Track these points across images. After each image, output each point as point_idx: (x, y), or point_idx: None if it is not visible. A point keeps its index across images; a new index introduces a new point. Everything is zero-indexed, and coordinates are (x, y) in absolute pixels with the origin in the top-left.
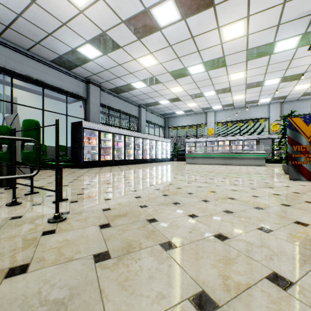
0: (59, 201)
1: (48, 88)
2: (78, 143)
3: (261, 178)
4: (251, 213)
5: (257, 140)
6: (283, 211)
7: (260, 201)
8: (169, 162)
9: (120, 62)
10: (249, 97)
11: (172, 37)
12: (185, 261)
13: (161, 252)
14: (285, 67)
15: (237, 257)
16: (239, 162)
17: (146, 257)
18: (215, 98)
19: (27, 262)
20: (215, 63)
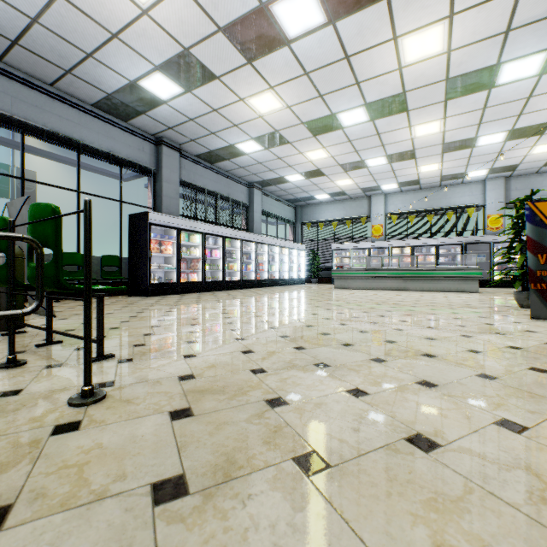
0: (91, 362)
1: (87, 152)
2: (141, 250)
3: (476, 315)
4: (474, 386)
5: (462, 246)
6: (538, 384)
7: (486, 362)
8: (304, 285)
9: (215, 105)
10: (448, 168)
11: (309, 58)
12: (352, 503)
13: (298, 479)
14: (516, 112)
15: (467, 494)
16: (430, 285)
17: (265, 492)
18: (385, 170)
19: (8, 501)
20: (387, 106)
